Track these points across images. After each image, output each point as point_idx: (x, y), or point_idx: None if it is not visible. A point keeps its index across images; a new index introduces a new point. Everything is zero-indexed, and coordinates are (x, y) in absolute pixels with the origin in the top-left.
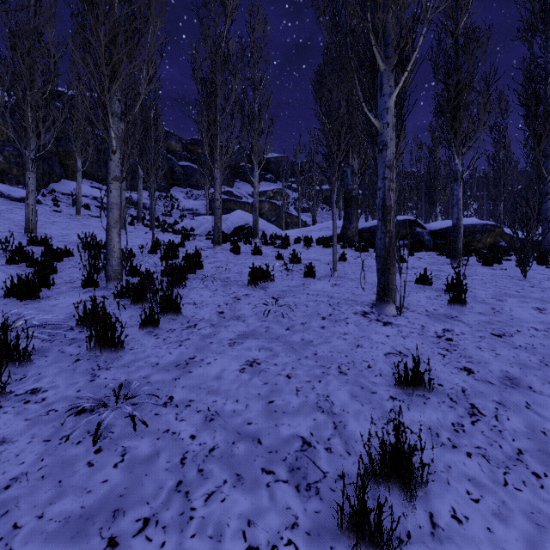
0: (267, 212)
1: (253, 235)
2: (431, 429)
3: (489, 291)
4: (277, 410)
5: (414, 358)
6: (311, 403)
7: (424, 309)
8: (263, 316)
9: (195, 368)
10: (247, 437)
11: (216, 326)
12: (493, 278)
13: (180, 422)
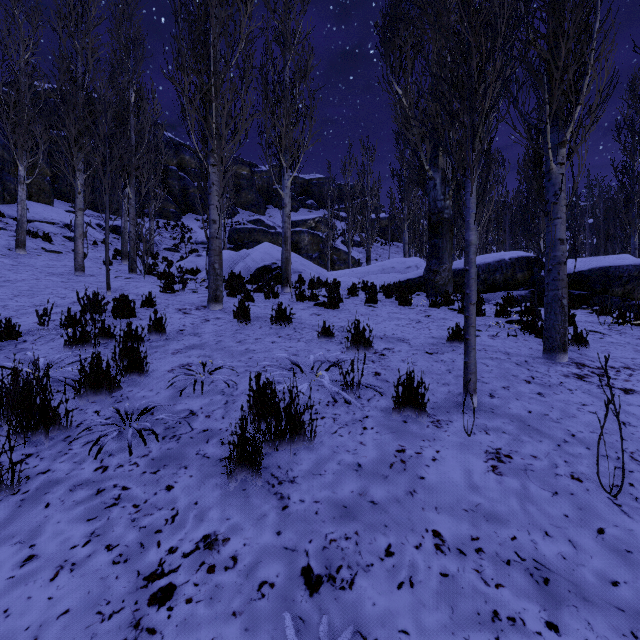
0: (307, 246)
1: (283, 281)
2: None
3: None
4: None
5: None
6: None
7: None
8: None
9: None
10: None
11: None
12: None
13: None
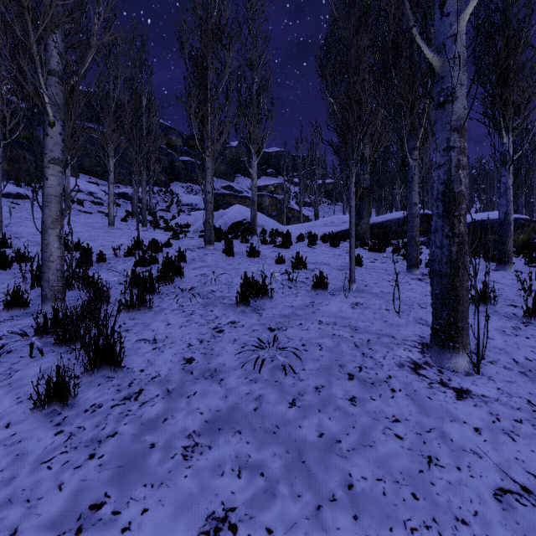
0: (268, 207)
1: (251, 231)
2: None
3: None
4: None
5: None
6: None
7: (511, 358)
8: (253, 369)
9: None
10: None
11: (173, 394)
12: None
13: None
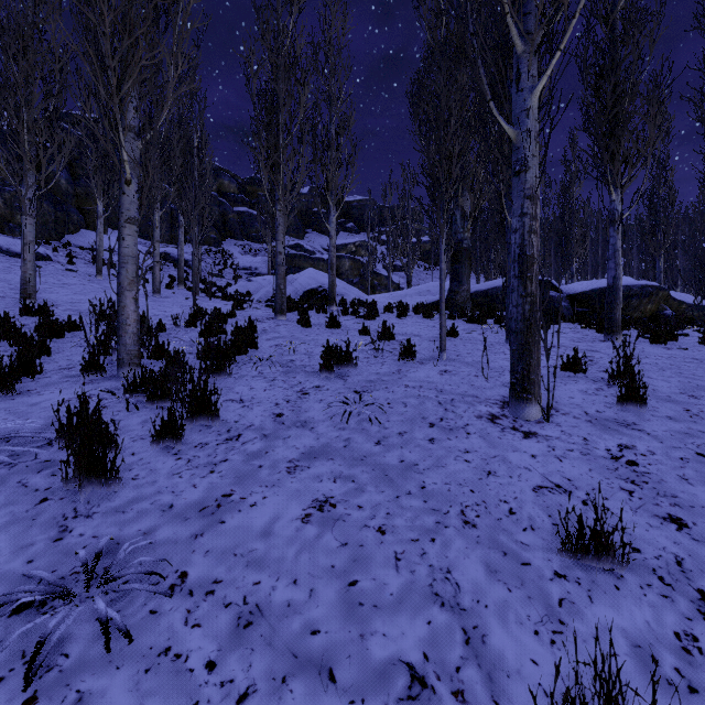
0: (348, 271)
1: (329, 300)
2: (640, 646)
3: (673, 382)
4: (363, 601)
5: (595, 507)
6: (421, 586)
7: (583, 411)
8: (341, 421)
9: (230, 514)
10: (310, 666)
11: (269, 437)
12: (673, 362)
13: (193, 630)
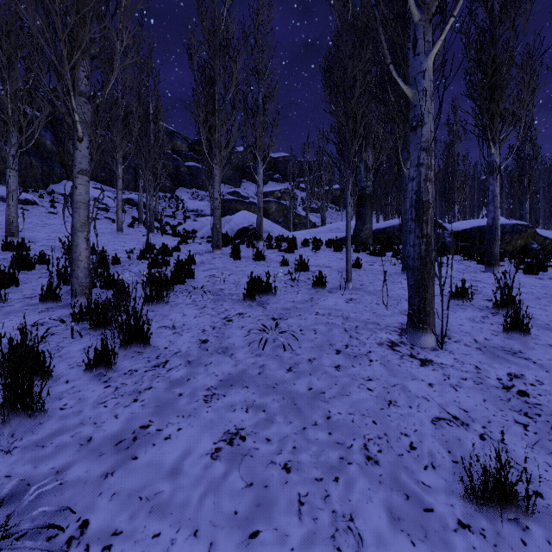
0: (274, 213)
1: (257, 237)
2: None
3: (549, 311)
4: None
5: (499, 456)
6: (323, 538)
7: (472, 339)
8: (258, 348)
9: (144, 448)
10: None
11: (193, 364)
12: (546, 292)
13: None
